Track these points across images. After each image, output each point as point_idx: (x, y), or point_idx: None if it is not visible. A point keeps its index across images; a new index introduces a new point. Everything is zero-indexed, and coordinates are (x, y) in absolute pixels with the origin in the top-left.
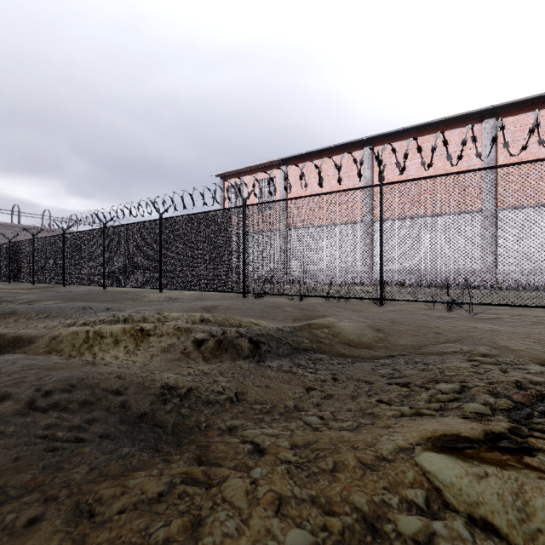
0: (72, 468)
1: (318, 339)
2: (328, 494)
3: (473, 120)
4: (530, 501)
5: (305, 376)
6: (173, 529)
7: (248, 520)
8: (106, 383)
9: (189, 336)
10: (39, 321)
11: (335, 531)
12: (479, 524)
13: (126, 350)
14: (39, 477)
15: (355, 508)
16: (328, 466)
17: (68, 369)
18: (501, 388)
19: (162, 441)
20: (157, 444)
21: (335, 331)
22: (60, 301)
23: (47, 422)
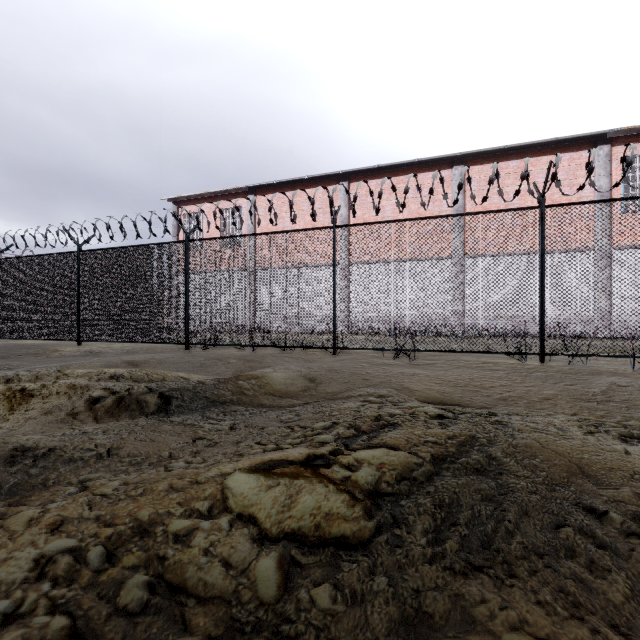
0: None
1: (242, 390)
2: (117, 512)
3: (444, 165)
4: (299, 499)
5: (201, 427)
6: None
7: (17, 537)
8: None
9: (84, 394)
10: None
11: (102, 536)
12: (244, 519)
13: None
14: None
15: (135, 519)
16: (136, 492)
17: None
18: (359, 421)
19: None
20: None
21: (264, 382)
22: None
23: None
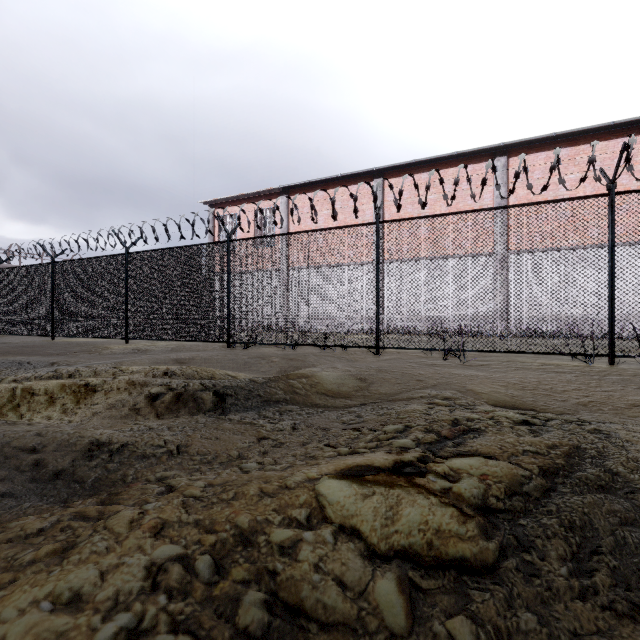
0: None
1: (294, 389)
2: (215, 517)
3: (485, 157)
4: (401, 511)
5: (263, 427)
6: (41, 552)
7: (123, 541)
8: (21, 441)
9: (143, 391)
10: None
11: (206, 543)
12: (347, 531)
13: (63, 409)
14: None
15: (235, 526)
16: (228, 496)
17: None
18: (436, 426)
19: (76, 495)
20: (69, 498)
21: (314, 381)
22: None
23: None
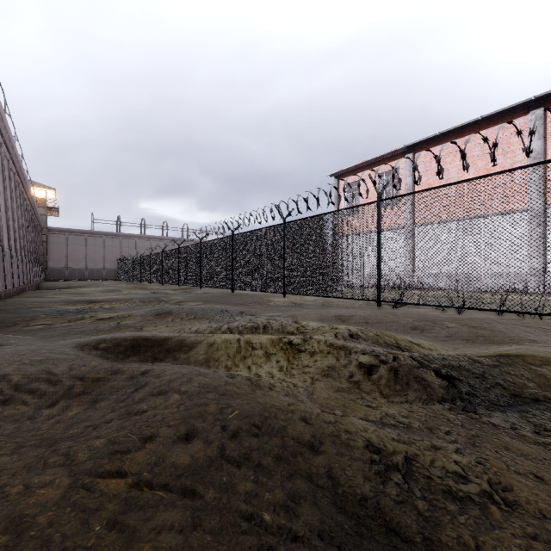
0: None
1: None
2: None
3: None
4: None
5: None
6: None
7: None
8: (294, 429)
9: (350, 359)
10: (190, 322)
11: None
12: None
13: (279, 366)
14: None
15: None
16: None
17: (243, 397)
18: None
19: None
20: None
21: None
22: (201, 303)
23: (246, 489)
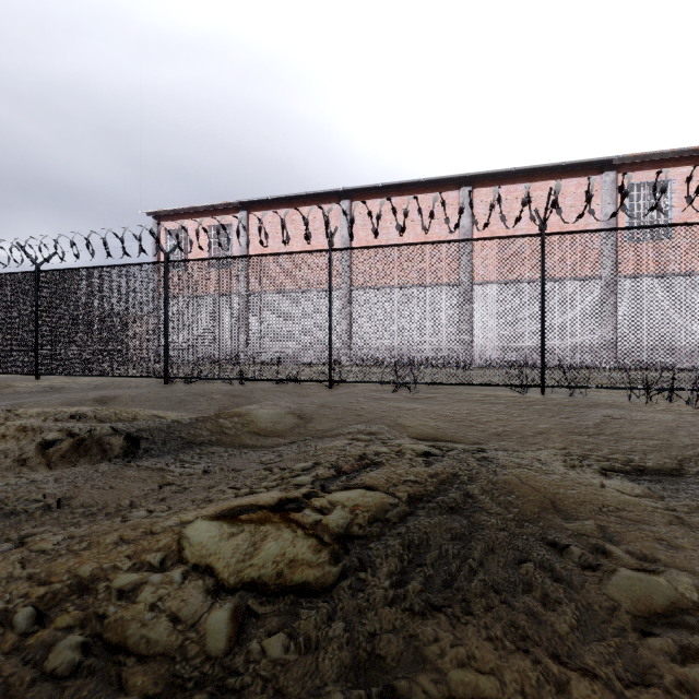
0: None
1: (223, 430)
2: (54, 568)
3: (451, 186)
4: (263, 546)
5: (171, 472)
6: None
7: None
8: None
9: (36, 437)
10: None
11: (33, 595)
12: (200, 570)
13: None
14: None
15: (75, 575)
16: (80, 546)
17: None
18: (342, 461)
19: None
20: None
21: (248, 420)
22: None
23: None
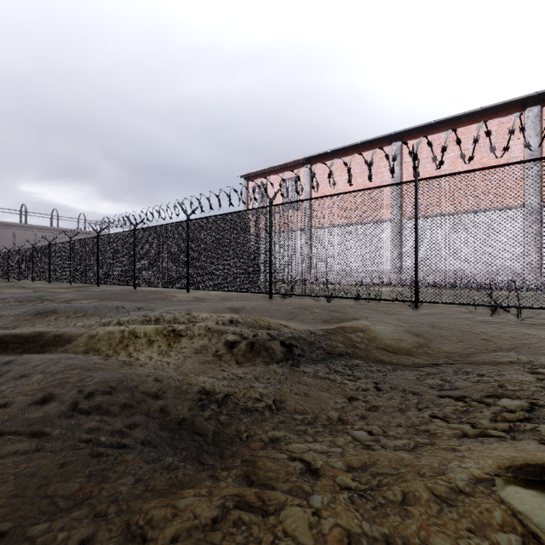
0: (118, 479)
1: (353, 343)
2: (403, 533)
3: (513, 109)
4: None
5: (344, 384)
6: None
7: None
8: (145, 386)
9: (220, 338)
10: (77, 319)
11: None
12: None
13: (159, 350)
14: (87, 487)
15: None
16: (396, 497)
17: (107, 370)
18: None
19: (203, 451)
20: (200, 455)
21: (371, 335)
22: (95, 300)
23: (90, 426)
